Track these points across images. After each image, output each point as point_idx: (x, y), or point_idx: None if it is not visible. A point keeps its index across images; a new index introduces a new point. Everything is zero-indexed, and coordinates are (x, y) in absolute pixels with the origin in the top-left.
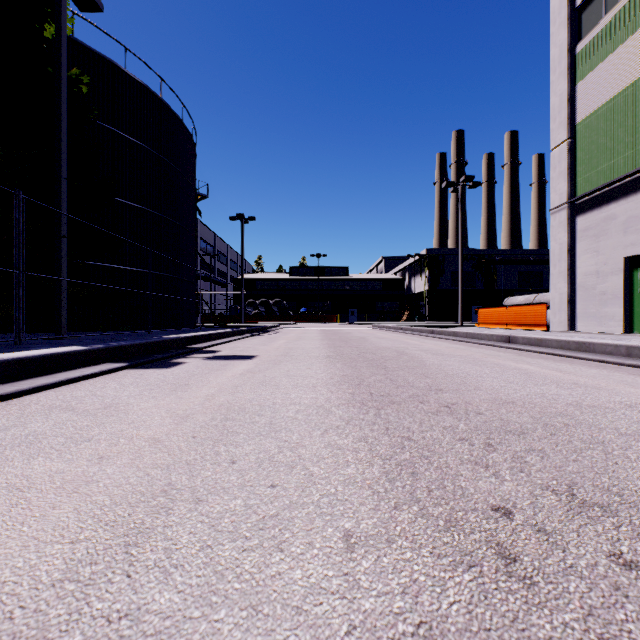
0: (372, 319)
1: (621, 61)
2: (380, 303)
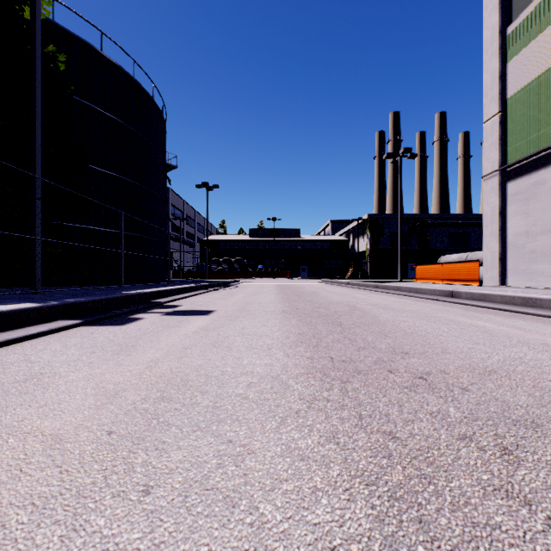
0: (321, 275)
1: (550, 40)
2: (328, 261)
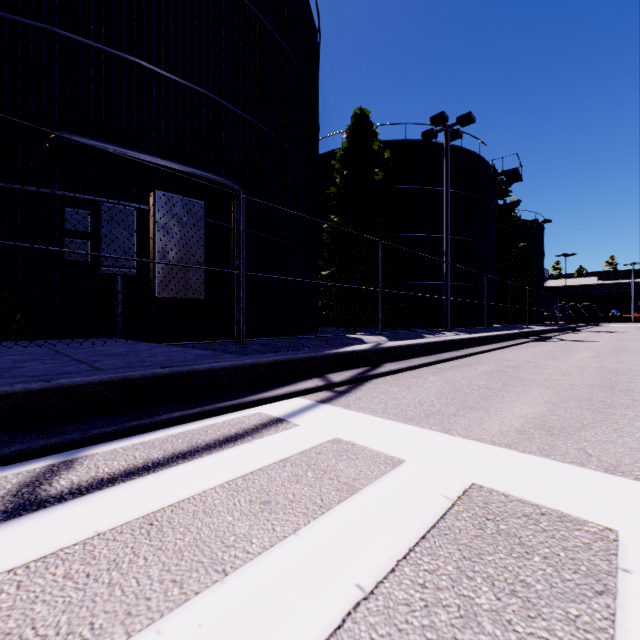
0: None
1: None
2: None
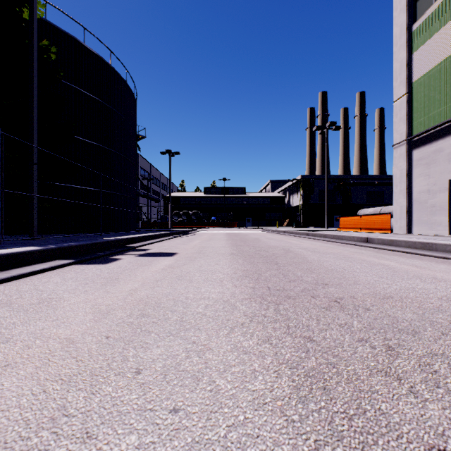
0: (262, 225)
1: (447, 35)
2: (268, 213)
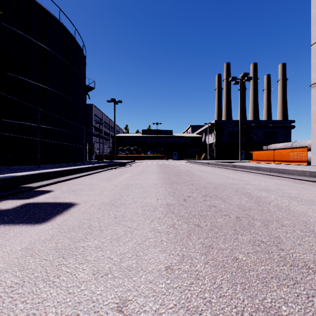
0: (185, 157)
1: None
2: (189, 149)
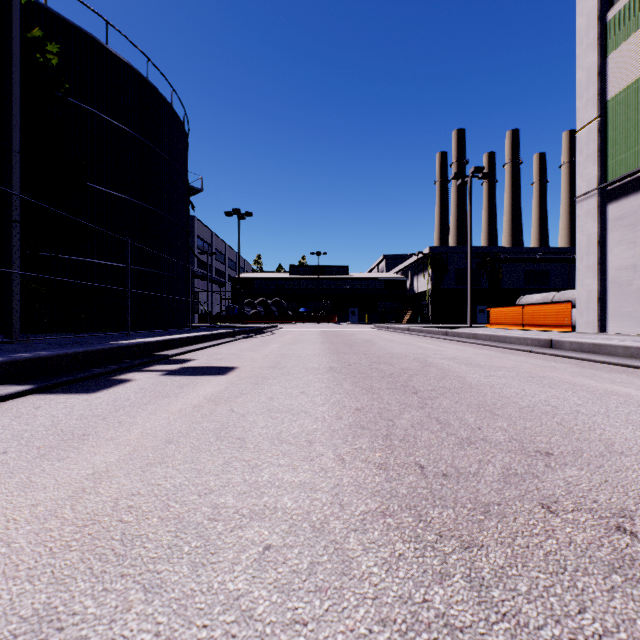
0: (373, 319)
1: None
2: (381, 303)
